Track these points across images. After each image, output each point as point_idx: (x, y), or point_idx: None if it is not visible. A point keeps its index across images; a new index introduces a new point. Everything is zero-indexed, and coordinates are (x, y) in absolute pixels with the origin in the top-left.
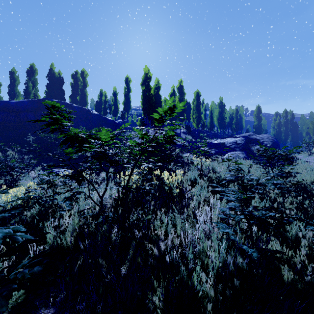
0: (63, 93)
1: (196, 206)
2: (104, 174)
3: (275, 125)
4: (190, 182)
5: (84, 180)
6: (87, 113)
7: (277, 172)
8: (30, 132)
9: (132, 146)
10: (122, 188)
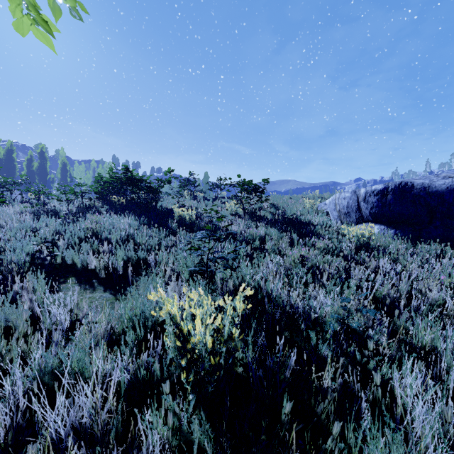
0: None
1: None
2: None
3: None
4: None
5: None
6: None
7: None
8: None
9: None
10: None
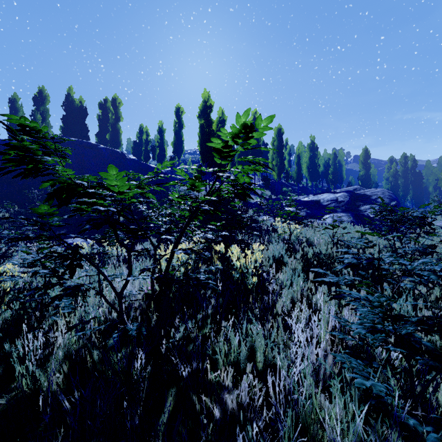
0: (86, 130)
1: (287, 306)
2: (140, 247)
3: (390, 175)
4: (274, 262)
5: (81, 266)
6: (119, 158)
7: (415, 247)
8: (36, 185)
9: (174, 202)
10: (156, 279)
